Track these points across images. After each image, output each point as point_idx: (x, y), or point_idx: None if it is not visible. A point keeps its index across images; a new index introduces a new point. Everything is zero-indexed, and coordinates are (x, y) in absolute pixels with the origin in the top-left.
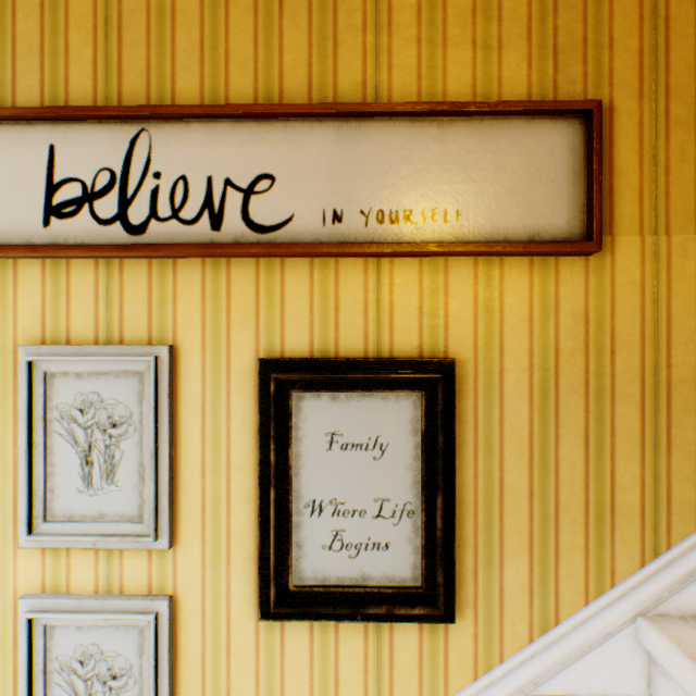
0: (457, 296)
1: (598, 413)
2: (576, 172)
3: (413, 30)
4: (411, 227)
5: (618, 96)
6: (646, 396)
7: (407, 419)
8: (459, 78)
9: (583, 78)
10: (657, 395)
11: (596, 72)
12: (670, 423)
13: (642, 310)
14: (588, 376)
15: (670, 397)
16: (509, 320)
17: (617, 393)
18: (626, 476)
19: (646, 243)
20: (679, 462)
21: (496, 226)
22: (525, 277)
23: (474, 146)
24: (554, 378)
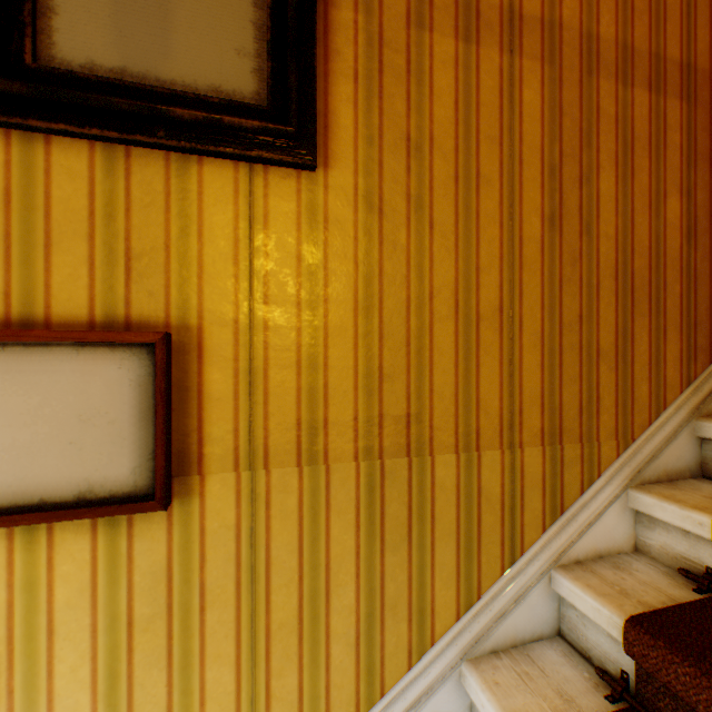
0: None
1: (186, 683)
2: (146, 410)
3: None
4: None
5: (210, 313)
6: (244, 650)
7: None
8: None
9: (167, 291)
10: (256, 646)
11: (183, 284)
12: (271, 674)
13: (239, 555)
14: (174, 642)
15: (271, 645)
16: (64, 592)
17: (209, 654)
18: None
19: (244, 479)
20: None
21: (29, 484)
22: (88, 535)
23: None
24: (128, 654)
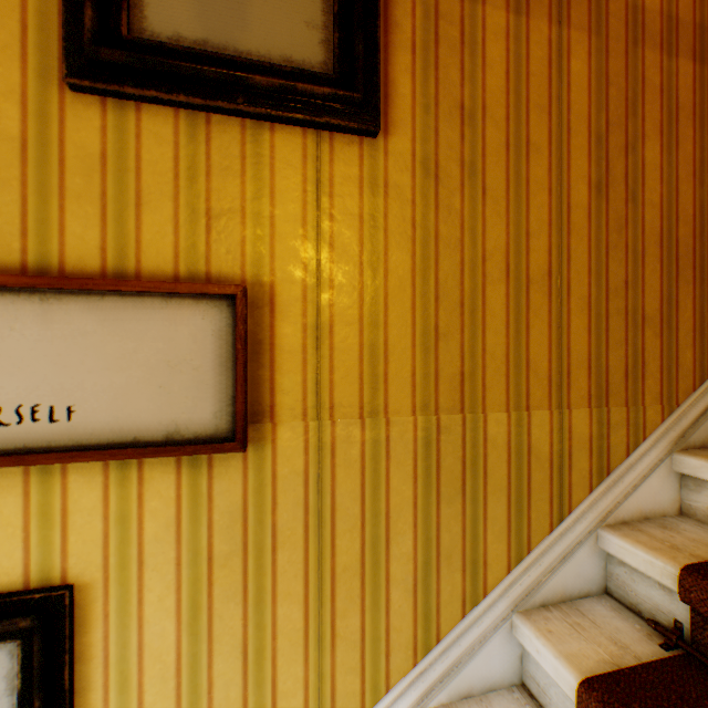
0: (81, 504)
1: (259, 618)
2: (226, 359)
3: (17, 169)
4: (1, 430)
5: (281, 271)
6: (311, 590)
7: (1, 674)
8: (84, 236)
9: (242, 249)
10: (322, 587)
11: (257, 243)
12: (336, 614)
13: (307, 500)
14: (249, 579)
15: (336, 587)
16: (152, 527)
17: (280, 592)
18: (291, 680)
19: (311, 428)
20: (344, 653)
21: (125, 424)
22: (173, 475)
23: (95, 326)
24: (208, 587)
